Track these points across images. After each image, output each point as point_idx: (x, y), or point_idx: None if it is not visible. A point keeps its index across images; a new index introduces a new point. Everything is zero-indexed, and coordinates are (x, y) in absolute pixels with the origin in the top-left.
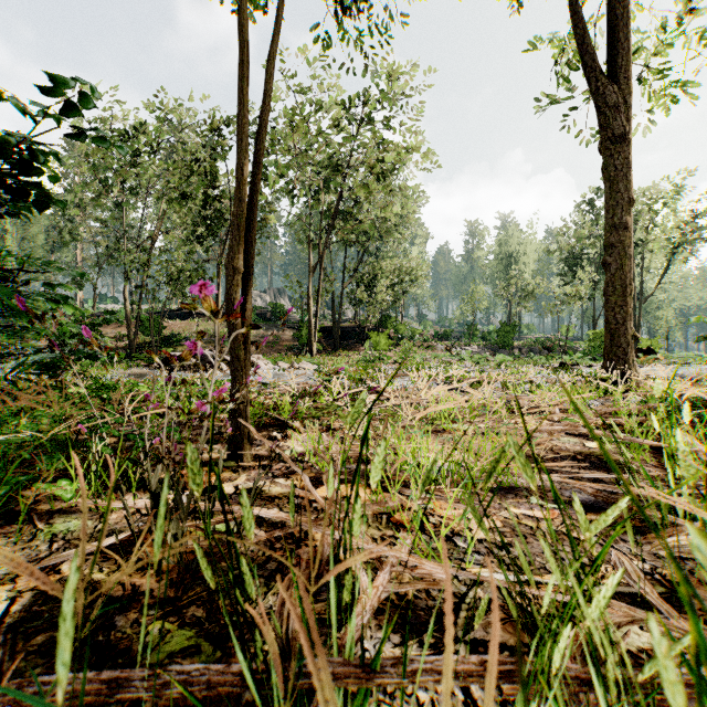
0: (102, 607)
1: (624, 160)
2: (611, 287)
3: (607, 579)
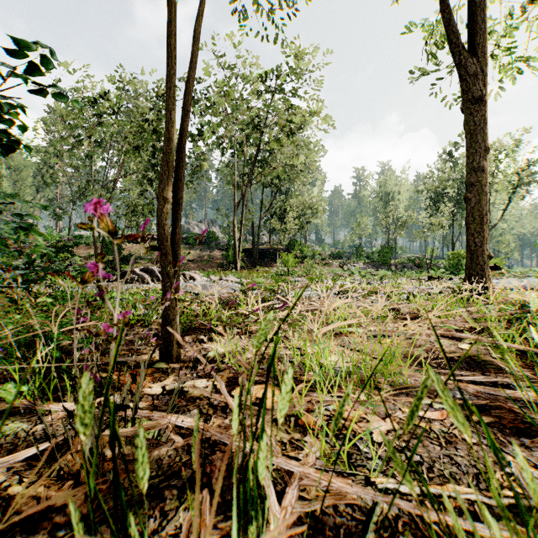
0: (11, 527)
1: (481, 117)
2: (471, 217)
3: (505, 489)
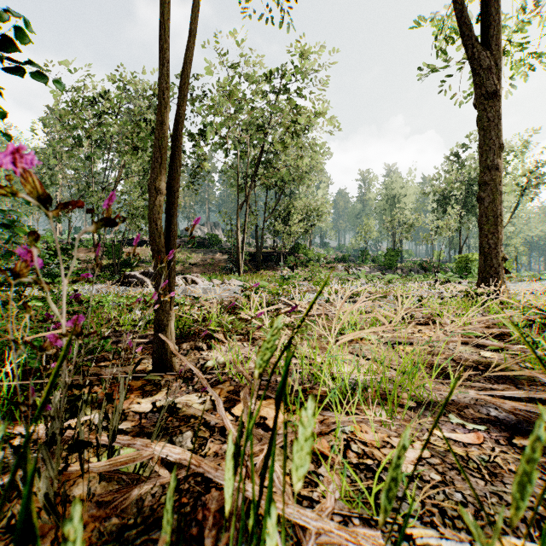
0: None
1: (495, 113)
2: (485, 218)
3: None
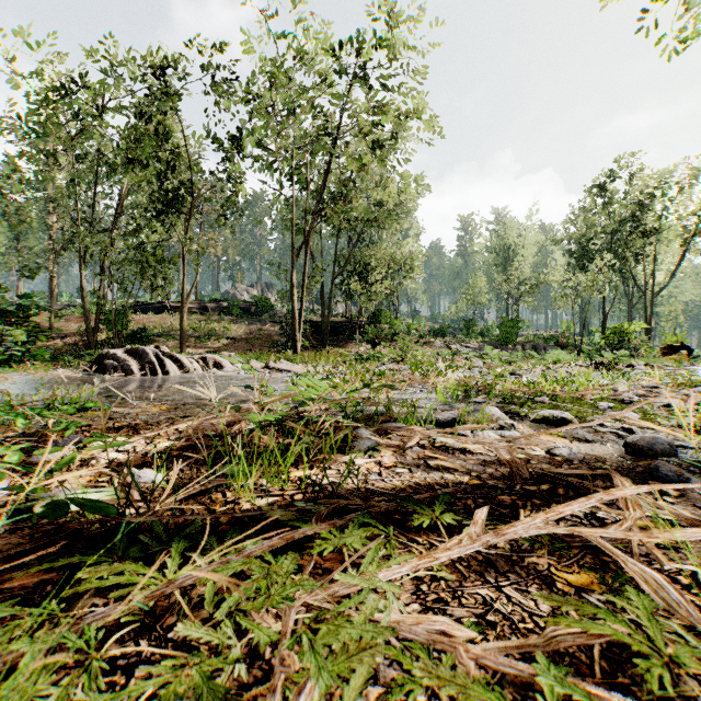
0: None
1: None
2: None
3: None
